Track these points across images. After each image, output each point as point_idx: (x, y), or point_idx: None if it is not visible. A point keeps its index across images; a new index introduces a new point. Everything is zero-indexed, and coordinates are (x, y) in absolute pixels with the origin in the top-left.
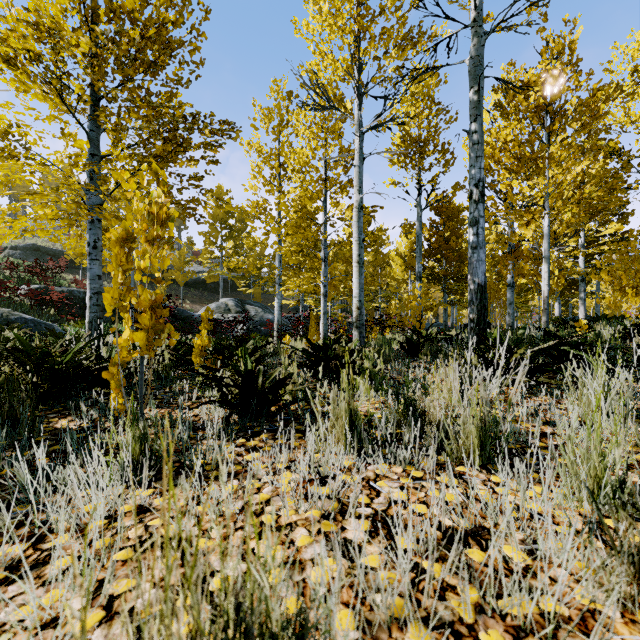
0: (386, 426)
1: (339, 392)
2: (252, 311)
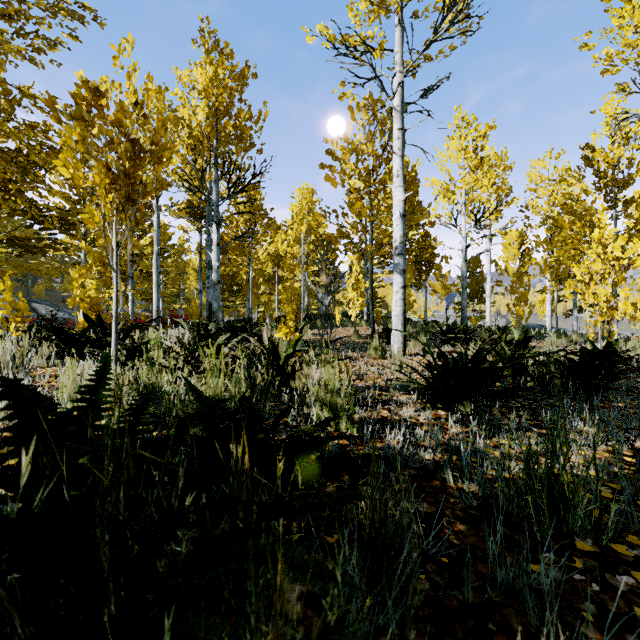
0: None
1: None
2: (42, 310)
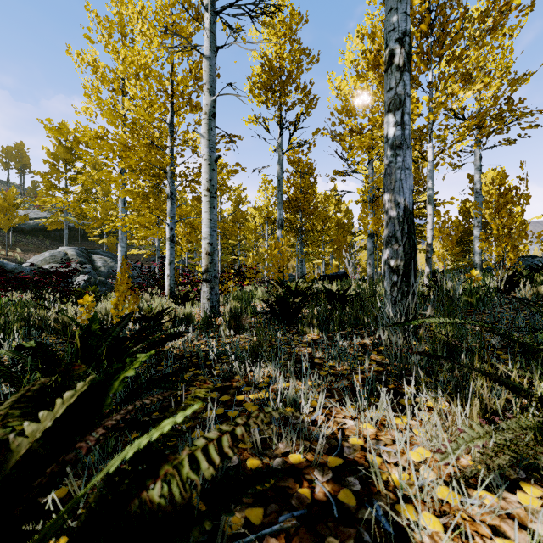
0: None
1: None
2: (99, 261)
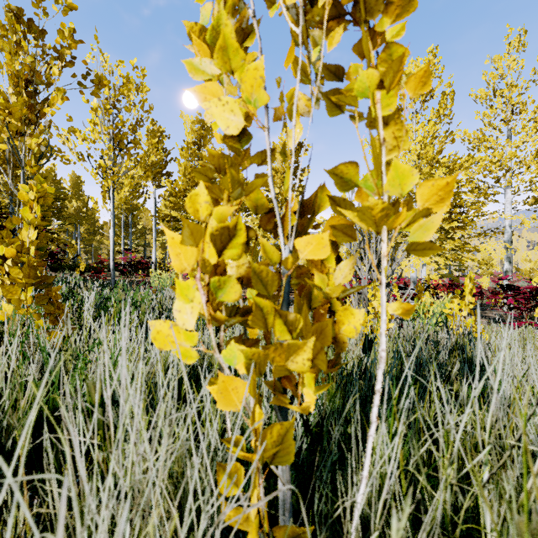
0: None
1: None
2: None
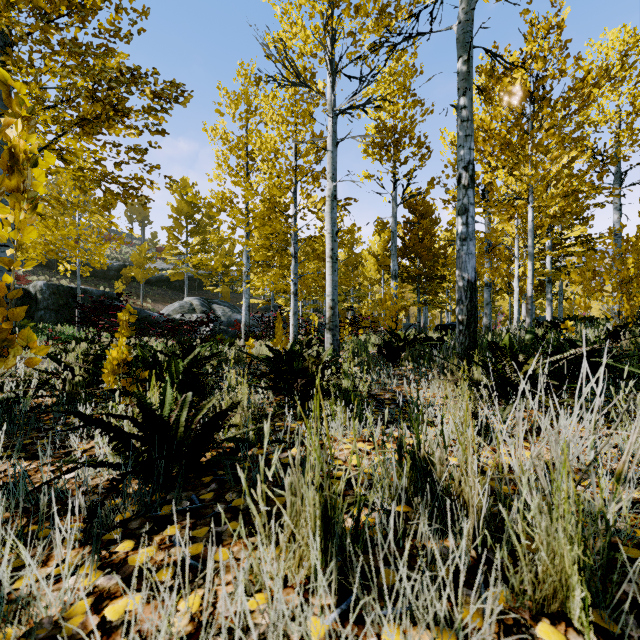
0: (383, 505)
1: (308, 420)
2: (219, 311)
